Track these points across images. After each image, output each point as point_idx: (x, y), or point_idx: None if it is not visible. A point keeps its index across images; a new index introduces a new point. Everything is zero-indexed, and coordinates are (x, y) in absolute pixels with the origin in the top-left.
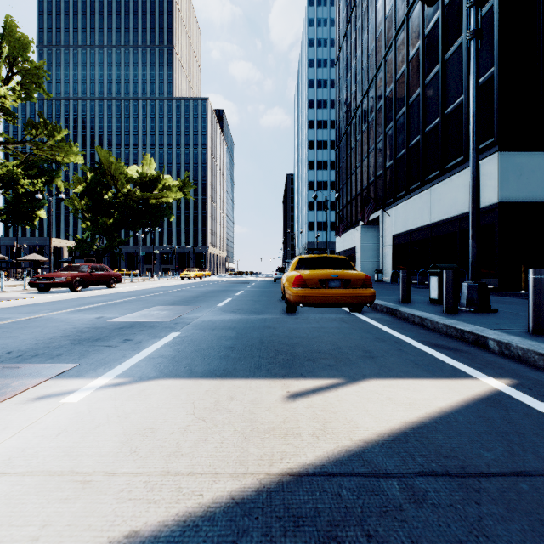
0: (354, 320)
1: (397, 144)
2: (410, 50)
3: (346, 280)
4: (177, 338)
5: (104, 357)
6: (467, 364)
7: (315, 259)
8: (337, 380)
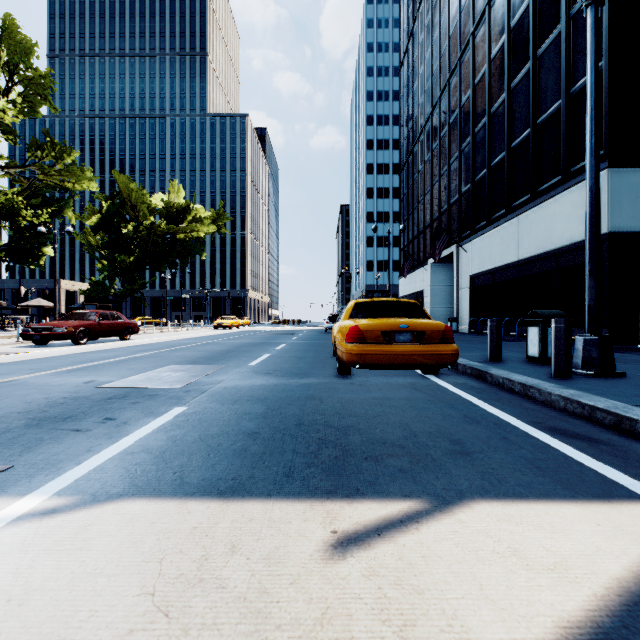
0: (429, 387)
1: (475, 164)
2: (493, 47)
3: (419, 332)
4: (180, 416)
5: (58, 451)
6: (619, 468)
7: (376, 304)
8: (416, 503)
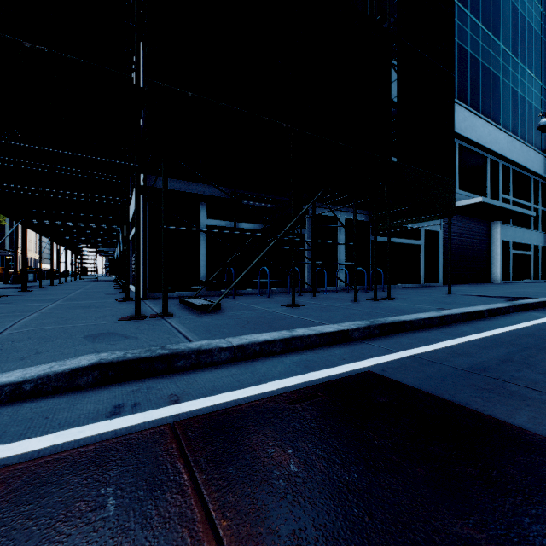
0: None
1: None
2: None
3: None
4: None
5: None
6: None
7: (48, 270)
8: None
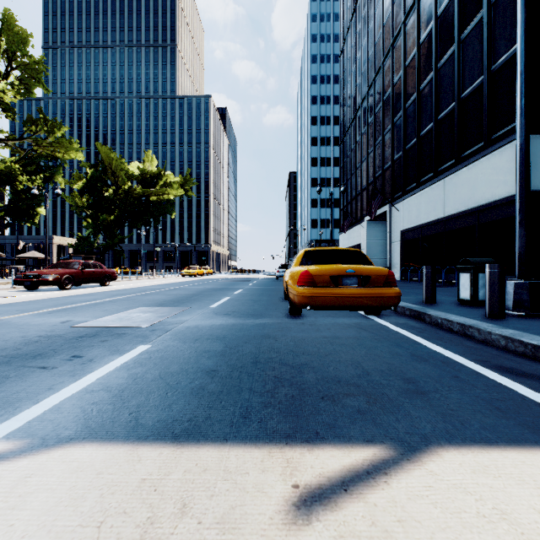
0: (373, 327)
1: (406, 135)
2: (421, 33)
3: (364, 276)
4: (143, 354)
5: (20, 389)
6: None
7: (324, 252)
8: (380, 450)
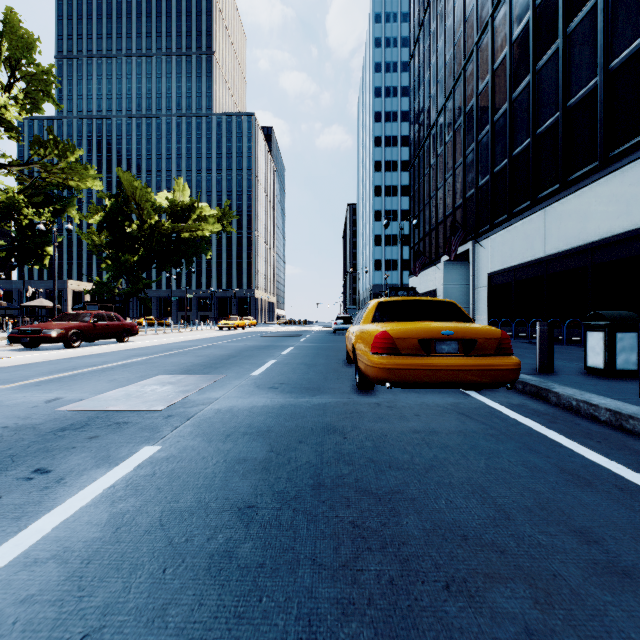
0: (480, 411)
1: (494, 155)
2: (515, 28)
3: (468, 340)
4: (144, 467)
5: None
6: None
7: (405, 304)
8: None
